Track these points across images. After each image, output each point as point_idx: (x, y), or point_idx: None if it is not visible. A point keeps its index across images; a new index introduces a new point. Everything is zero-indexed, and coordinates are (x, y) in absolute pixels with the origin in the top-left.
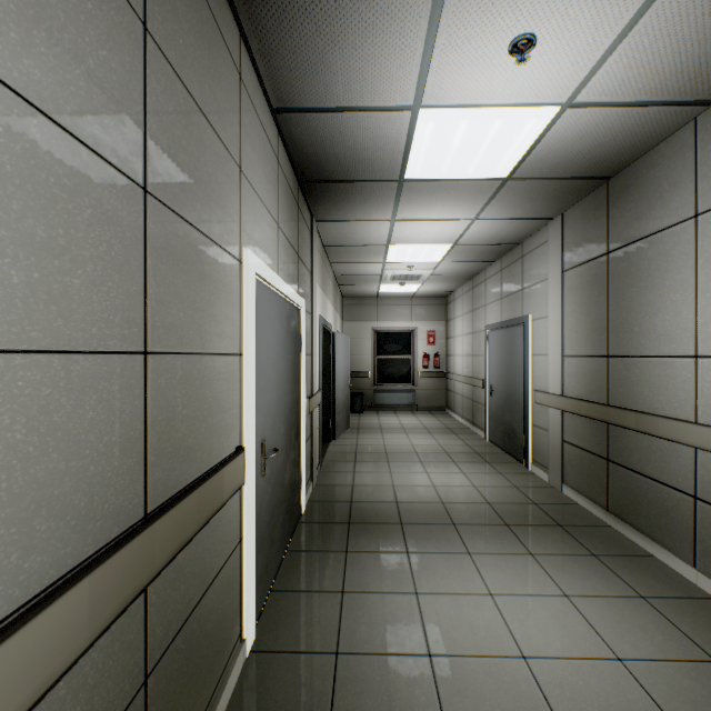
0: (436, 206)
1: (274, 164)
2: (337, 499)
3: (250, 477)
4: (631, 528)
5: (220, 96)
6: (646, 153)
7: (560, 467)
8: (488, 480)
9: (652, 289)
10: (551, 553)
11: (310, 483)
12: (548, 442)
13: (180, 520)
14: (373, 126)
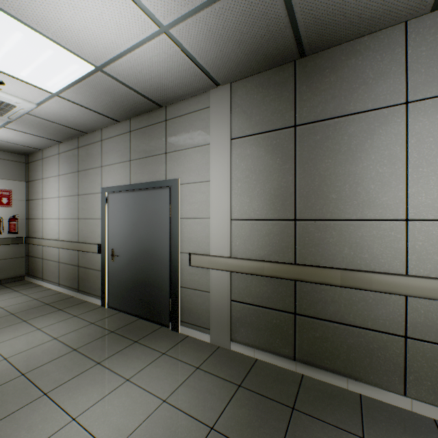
0: None
1: None
2: None
3: None
4: (330, 372)
5: None
6: (346, 42)
7: (229, 326)
8: (166, 375)
9: (354, 161)
10: None
11: None
12: (210, 303)
13: None
14: None
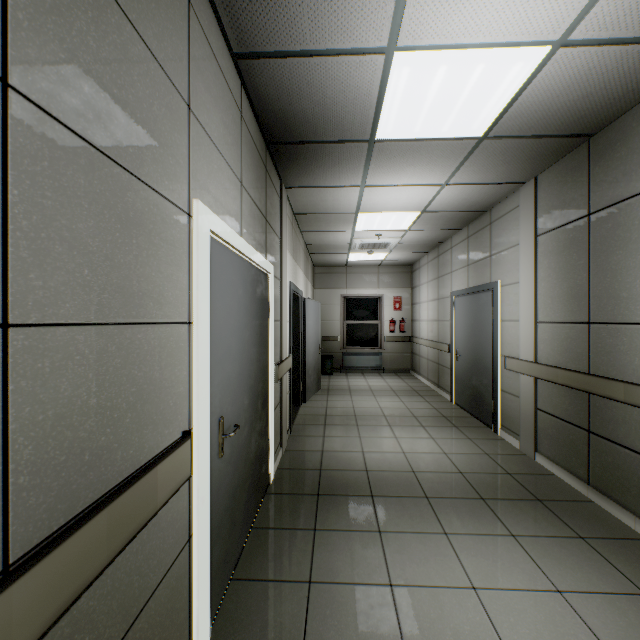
0: (406, 169)
1: (237, 117)
2: (306, 466)
3: (202, 463)
4: (618, 506)
5: (157, 8)
6: (636, 105)
7: (533, 435)
8: (458, 446)
9: None
10: (534, 535)
11: (279, 450)
12: (519, 409)
13: (71, 561)
14: (343, 74)
